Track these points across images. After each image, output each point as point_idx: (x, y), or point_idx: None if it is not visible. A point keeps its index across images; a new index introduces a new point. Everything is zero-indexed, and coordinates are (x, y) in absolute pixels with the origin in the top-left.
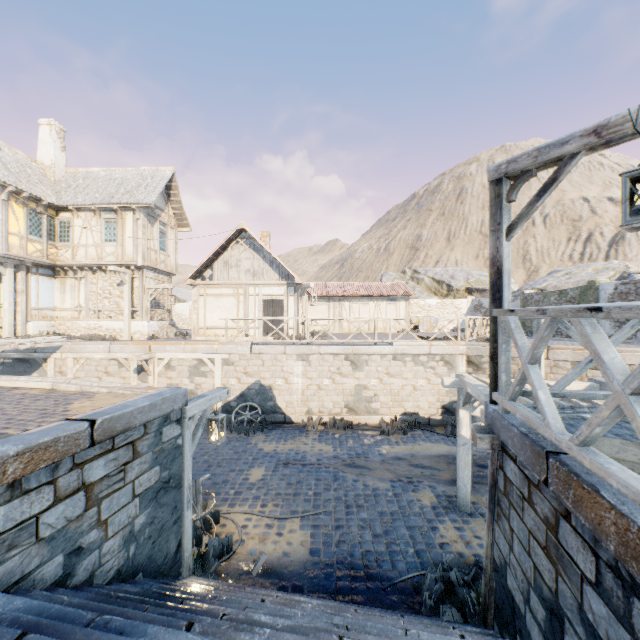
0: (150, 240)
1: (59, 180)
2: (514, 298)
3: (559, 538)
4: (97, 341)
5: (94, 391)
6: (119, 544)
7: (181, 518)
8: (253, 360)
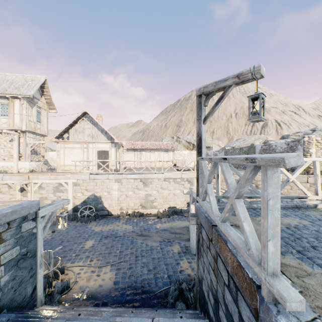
0: (30, 116)
1: None
2: (221, 151)
3: (217, 265)
4: None
5: None
6: None
7: (35, 274)
8: (91, 183)
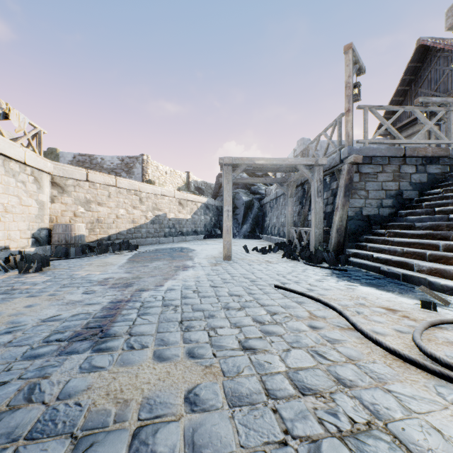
0: None
1: None
2: None
3: (400, 172)
4: None
5: None
6: None
7: None
8: None
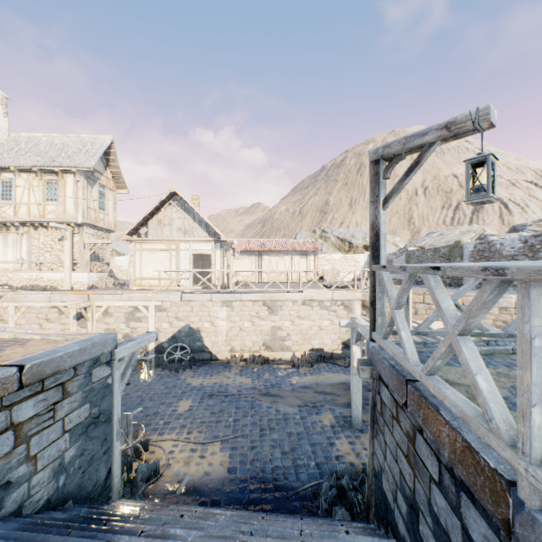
0: (90, 200)
1: (1, 143)
2: (400, 254)
3: (416, 448)
4: (38, 291)
5: (27, 338)
6: (49, 476)
7: (111, 448)
8: (183, 306)
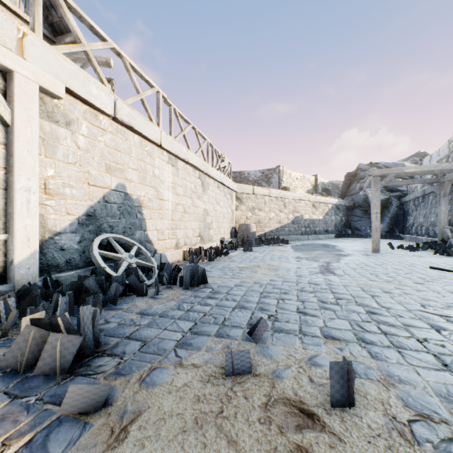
0: None
1: None
2: None
3: None
4: None
5: None
6: None
7: None
8: (113, 135)
